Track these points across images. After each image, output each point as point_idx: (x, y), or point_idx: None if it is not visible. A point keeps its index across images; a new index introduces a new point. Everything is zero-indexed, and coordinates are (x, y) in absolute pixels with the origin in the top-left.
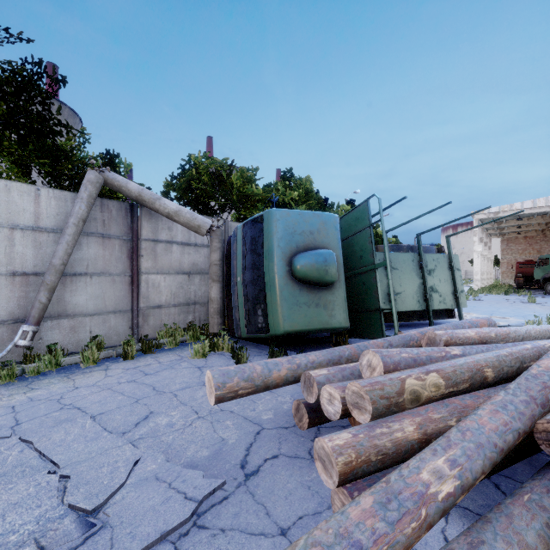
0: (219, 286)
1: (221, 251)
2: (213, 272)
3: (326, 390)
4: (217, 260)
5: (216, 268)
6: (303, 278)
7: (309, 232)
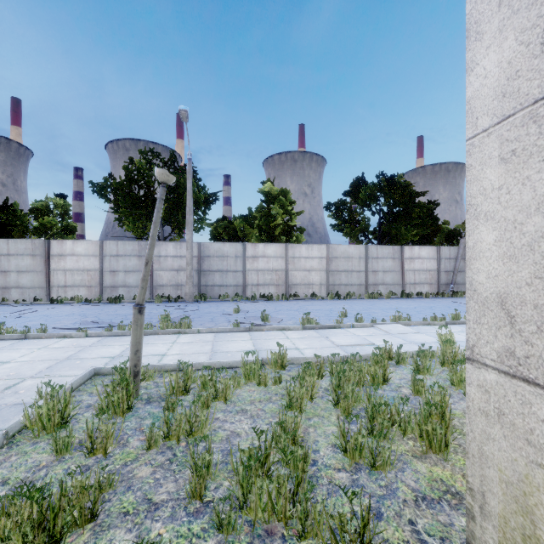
0: None
1: None
2: None
3: None
4: None
5: None
6: None
7: None
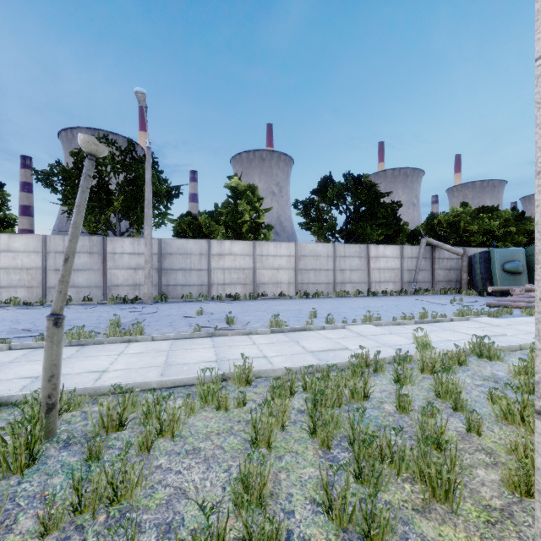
0: (466, 274)
1: (467, 261)
2: (464, 269)
3: (516, 290)
4: (466, 265)
5: (465, 268)
6: (508, 271)
7: (510, 256)
